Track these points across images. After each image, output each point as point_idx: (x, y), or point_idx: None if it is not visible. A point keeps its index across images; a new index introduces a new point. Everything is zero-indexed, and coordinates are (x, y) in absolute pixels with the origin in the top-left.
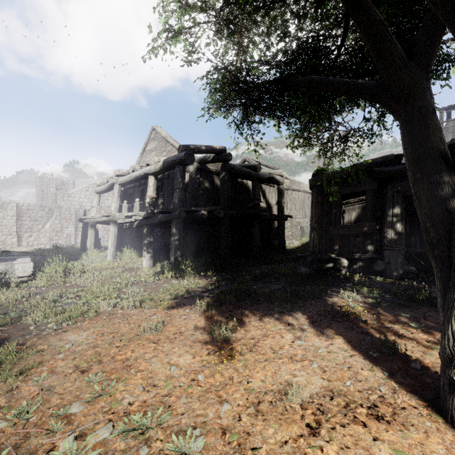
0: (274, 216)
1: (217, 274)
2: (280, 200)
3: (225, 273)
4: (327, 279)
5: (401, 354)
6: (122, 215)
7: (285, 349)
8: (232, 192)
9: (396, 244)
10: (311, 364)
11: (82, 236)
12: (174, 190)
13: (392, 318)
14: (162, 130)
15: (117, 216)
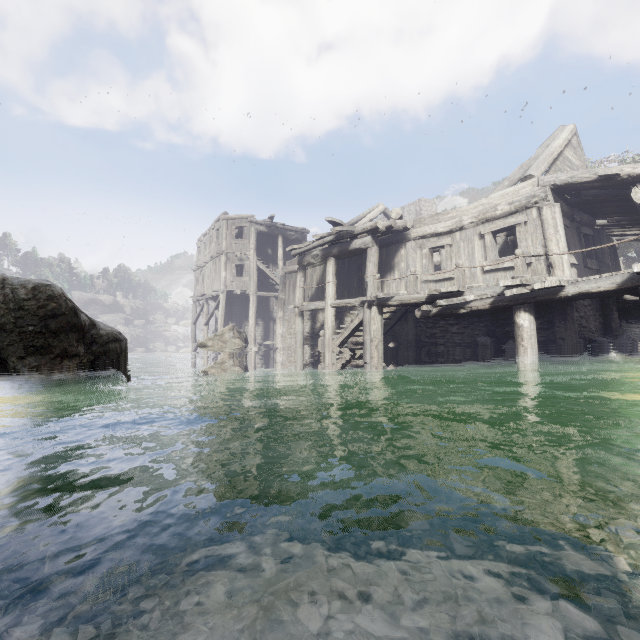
0: None
1: None
2: None
3: None
4: None
5: None
6: None
7: None
8: None
9: None
10: None
11: None
12: None
13: None
14: None
15: None
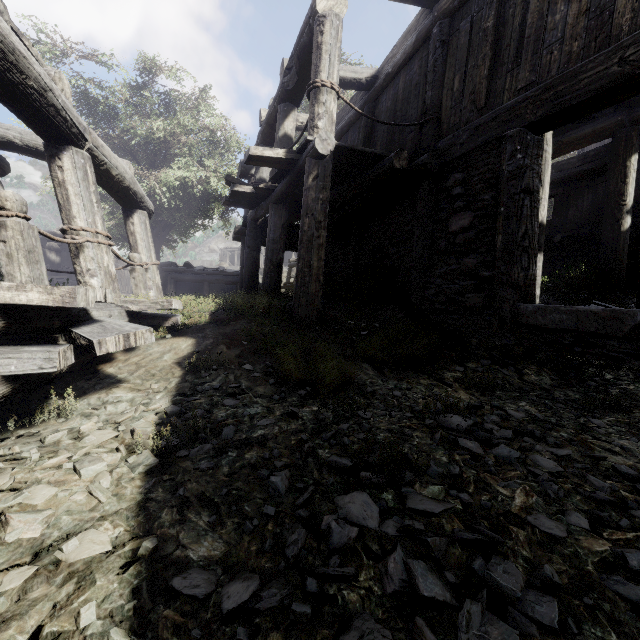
0: None
1: None
2: None
3: None
4: None
5: None
6: None
7: None
8: None
9: None
10: None
11: None
12: None
13: None
14: None
15: None
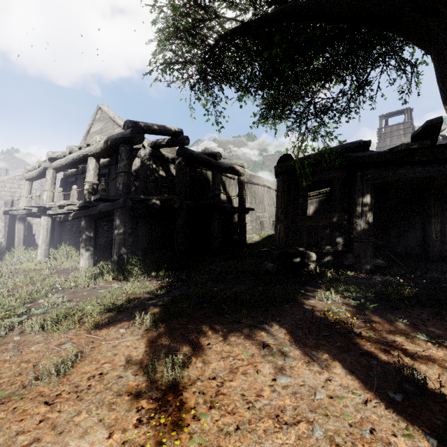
0: (235, 208)
1: (170, 274)
2: (241, 192)
3: (181, 272)
4: (296, 275)
5: (432, 392)
6: (55, 205)
7: (265, 397)
8: (190, 182)
9: (365, 235)
10: (312, 430)
11: (8, 231)
12: (118, 174)
13: (388, 326)
14: (109, 109)
15: (48, 206)
